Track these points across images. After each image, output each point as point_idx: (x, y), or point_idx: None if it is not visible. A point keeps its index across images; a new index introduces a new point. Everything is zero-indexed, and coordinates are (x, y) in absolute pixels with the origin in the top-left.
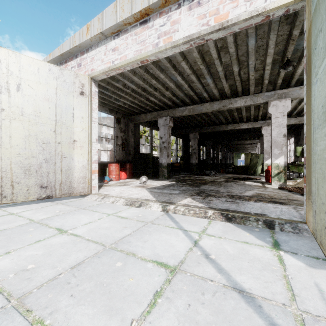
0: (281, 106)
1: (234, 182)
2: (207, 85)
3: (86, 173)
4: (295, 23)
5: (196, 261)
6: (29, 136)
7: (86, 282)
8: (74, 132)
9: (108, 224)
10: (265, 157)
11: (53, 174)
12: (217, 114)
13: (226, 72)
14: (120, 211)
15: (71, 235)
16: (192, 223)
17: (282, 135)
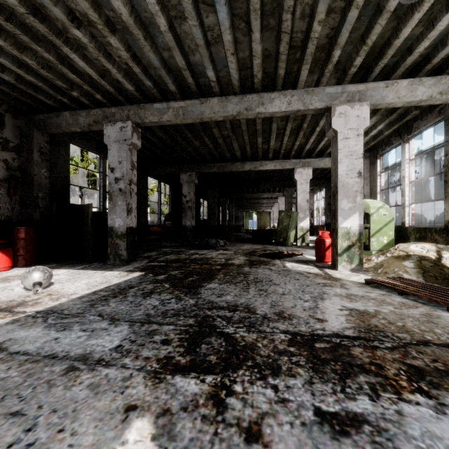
0: (354, 116)
1: (267, 266)
2: (215, 40)
3: None
4: None
5: None
6: None
7: None
8: None
9: None
10: (299, 216)
11: None
12: (230, 138)
13: None
14: None
15: None
16: None
17: (355, 173)
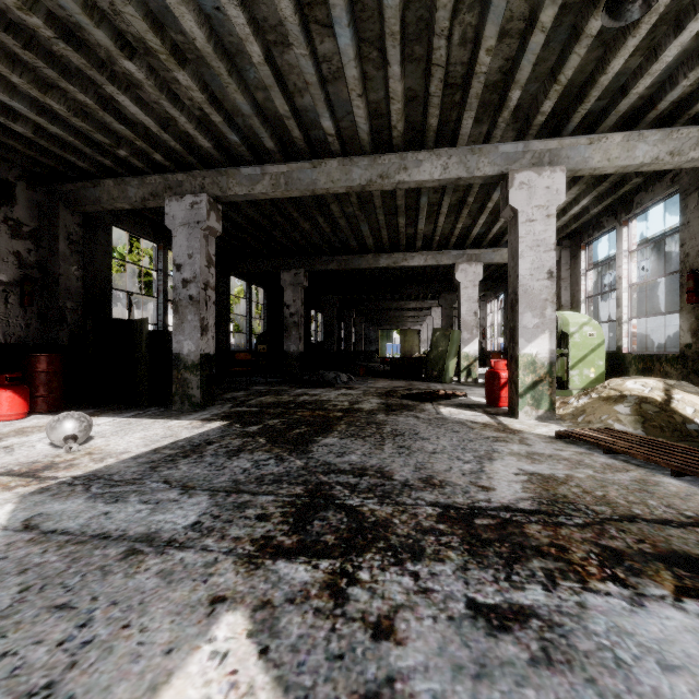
0: (542, 187)
1: (412, 412)
2: (333, 75)
3: None
4: None
5: None
6: None
7: None
8: None
9: None
10: (463, 337)
11: None
12: (357, 218)
13: (407, 13)
14: None
15: None
16: None
17: (544, 274)
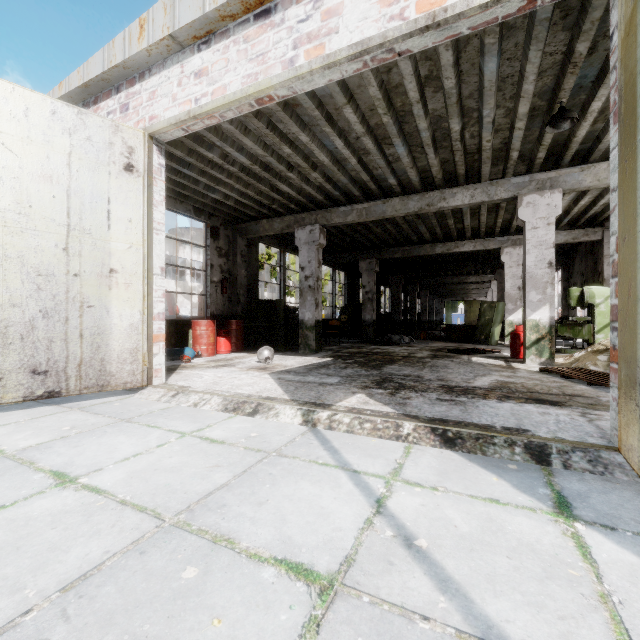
0: (543, 205)
1: (450, 358)
2: (395, 160)
3: (138, 342)
4: (582, 25)
5: (384, 556)
6: (5, 258)
7: (94, 638)
8: (110, 252)
9: (179, 458)
10: (507, 308)
11: (63, 345)
12: (415, 223)
13: (435, 133)
14: (211, 426)
15: (85, 489)
16: (370, 452)
17: (545, 264)
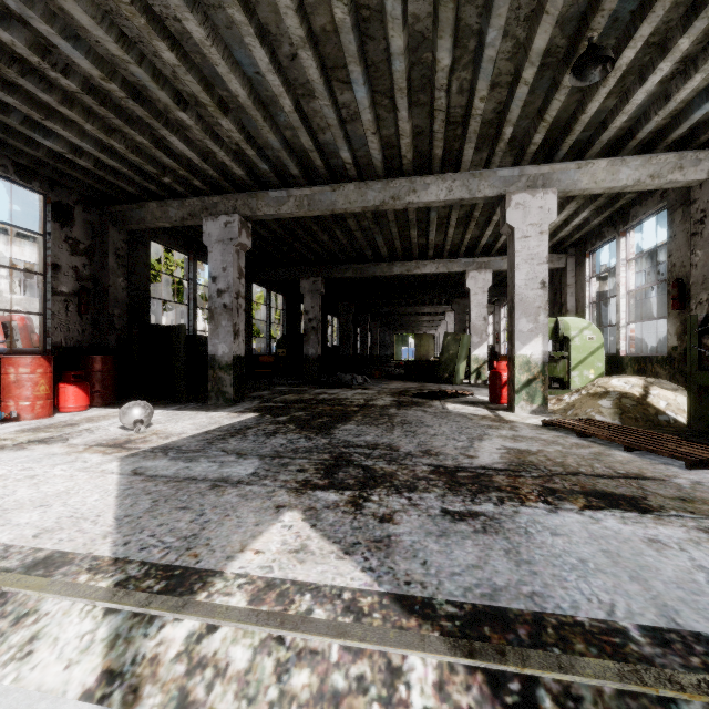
0: (535, 207)
1: (421, 407)
2: (351, 117)
3: None
4: None
5: None
6: None
7: None
8: None
9: None
10: (473, 341)
11: None
12: (372, 230)
13: (412, 72)
14: None
15: None
16: None
17: (538, 284)
